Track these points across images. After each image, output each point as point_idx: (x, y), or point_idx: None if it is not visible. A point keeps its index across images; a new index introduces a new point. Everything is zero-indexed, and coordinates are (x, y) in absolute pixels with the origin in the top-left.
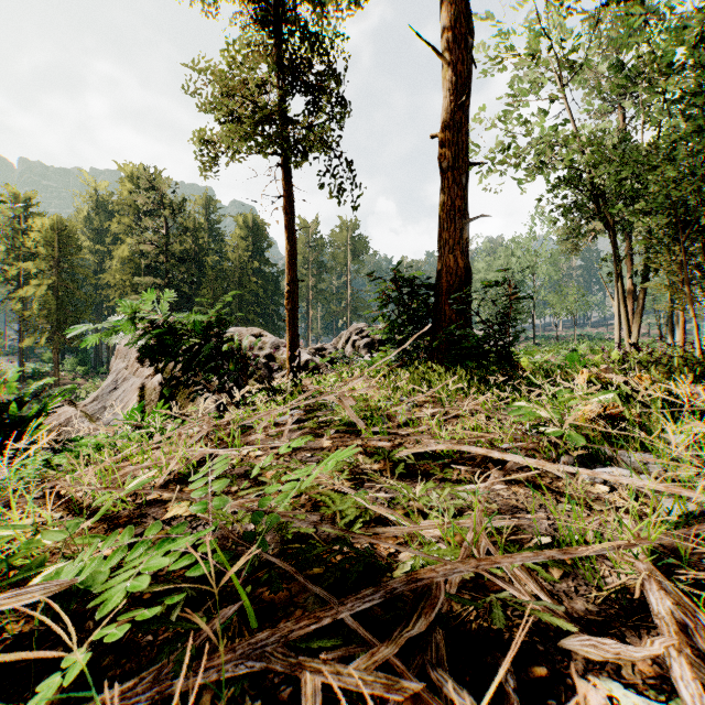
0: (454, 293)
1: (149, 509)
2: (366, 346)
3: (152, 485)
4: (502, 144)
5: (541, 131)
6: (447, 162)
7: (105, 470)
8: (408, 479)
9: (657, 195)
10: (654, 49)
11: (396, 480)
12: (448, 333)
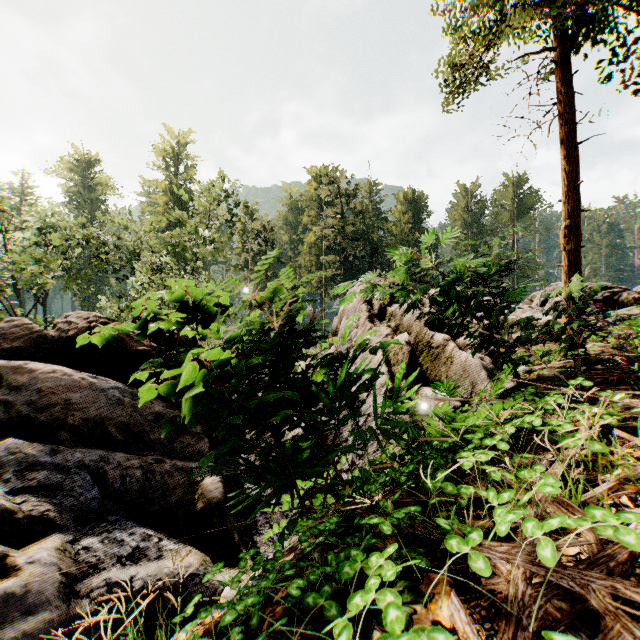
0: None
1: None
2: None
3: None
4: None
5: None
6: None
7: None
8: None
9: None
10: None
11: None
12: None
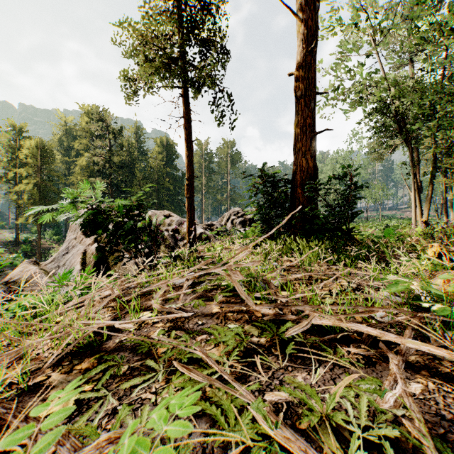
0: (306, 185)
1: (27, 400)
2: (240, 223)
3: (46, 360)
4: (334, 86)
5: (361, 76)
6: (301, 92)
7: (21, 333)
8: (298, 360)
9: (441, 119)
10: (441, 17)
11: (286, 362)
12: (304, 213)
